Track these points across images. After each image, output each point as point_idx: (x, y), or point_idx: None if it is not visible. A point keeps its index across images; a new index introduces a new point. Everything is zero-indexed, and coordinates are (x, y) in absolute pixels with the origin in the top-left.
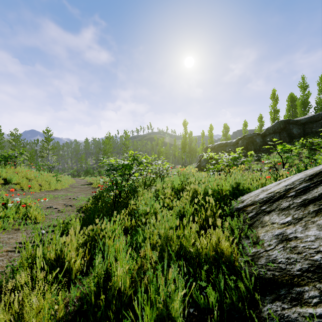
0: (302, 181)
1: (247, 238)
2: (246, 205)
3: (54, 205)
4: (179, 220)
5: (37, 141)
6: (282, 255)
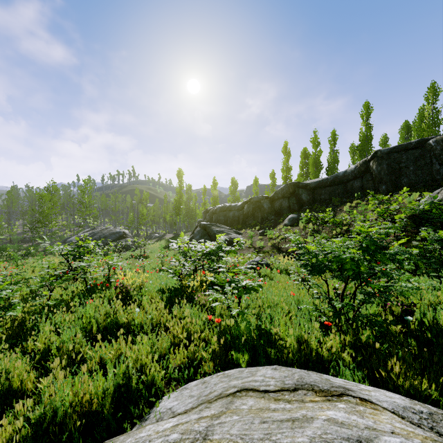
0: None
1: None
2: None
3: None
4: None
5: None
6: None
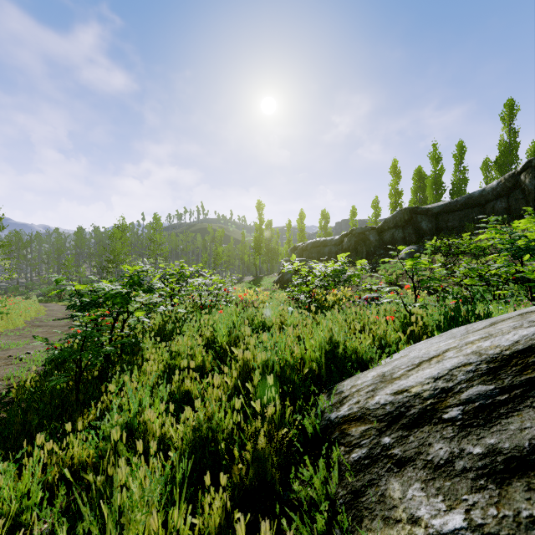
0: (473, 375)
1: None
2: (349, 416)
3: None
4: (196, 454)
5: None
6: None
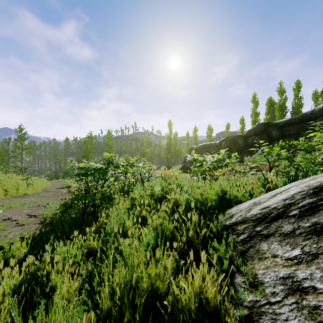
0: (305, 195)
1: (240, 273)
2: (236, 222)
3: (15, 216)
4: (155, 241)
5: (9, 140)
6: (296, 320)
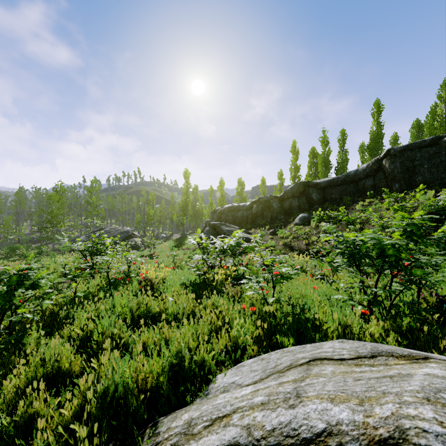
0: None
1: None
2: None
3: None
4: None
5: None
6: None
